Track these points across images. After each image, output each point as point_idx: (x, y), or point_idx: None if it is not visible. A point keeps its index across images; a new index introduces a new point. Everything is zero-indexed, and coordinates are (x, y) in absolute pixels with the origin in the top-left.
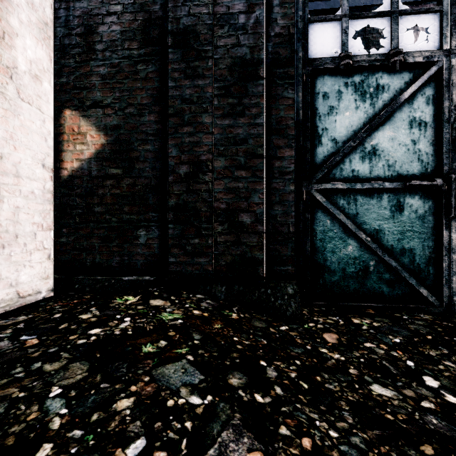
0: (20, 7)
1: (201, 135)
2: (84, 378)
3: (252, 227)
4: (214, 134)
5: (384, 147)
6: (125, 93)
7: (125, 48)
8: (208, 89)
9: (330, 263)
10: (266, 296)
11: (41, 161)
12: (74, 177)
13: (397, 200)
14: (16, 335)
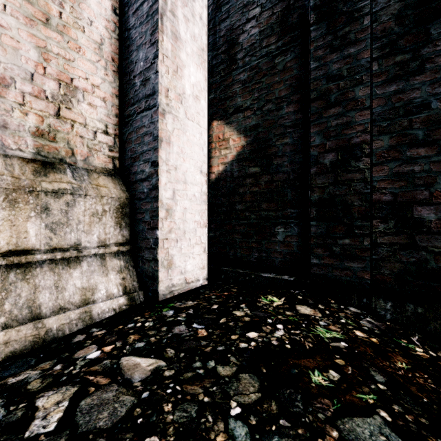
0: (186, 42)
1: (353, 113)
2: (258, 401)
3: (438, 226)
4: (373, 108)
5: None
6: (262, 92)
7: (262, 47)
8: (363, 54)
9: None
10: None
11: (199, 168)
12: (219, 179)
13: None
14: (189, 320)
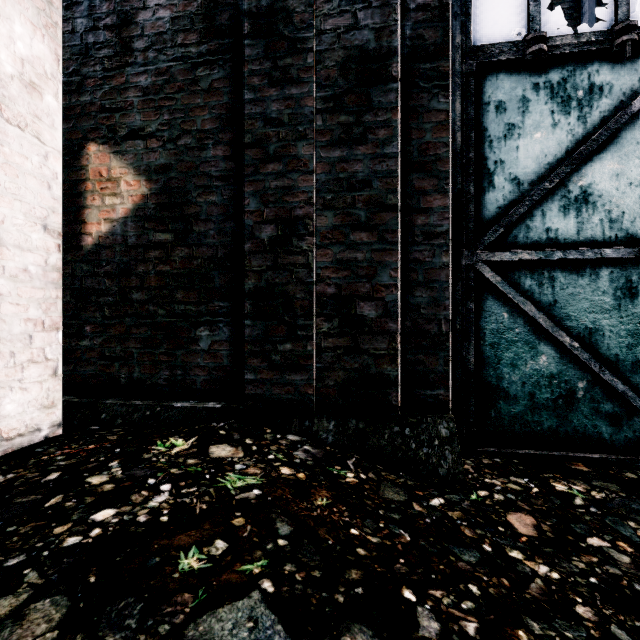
0: None
1: (295, 175)
2: None
3: (379, 325)
4: (317, 173)
5: (603, 190)
6: (177, 115)
7: (177, 45)
8: (307, 101)
9: (509, 383)
10: (403, 439)
11: (41, 220)
12: (102, 247)
13: (627, 279)
14: None
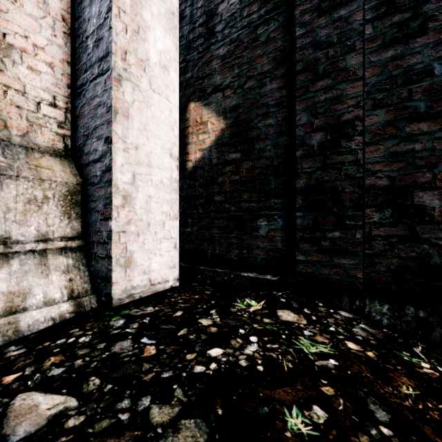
0: (151, 0)
1: (343, 85)
2: None
3: None
4: (366, 78)
5: None
6: (243, 67)
7: (243, 17)
8: (355, 16)
9: None
10: None
11: (169, 150)
12: (197, 168)
13: None
14: (139, 333)
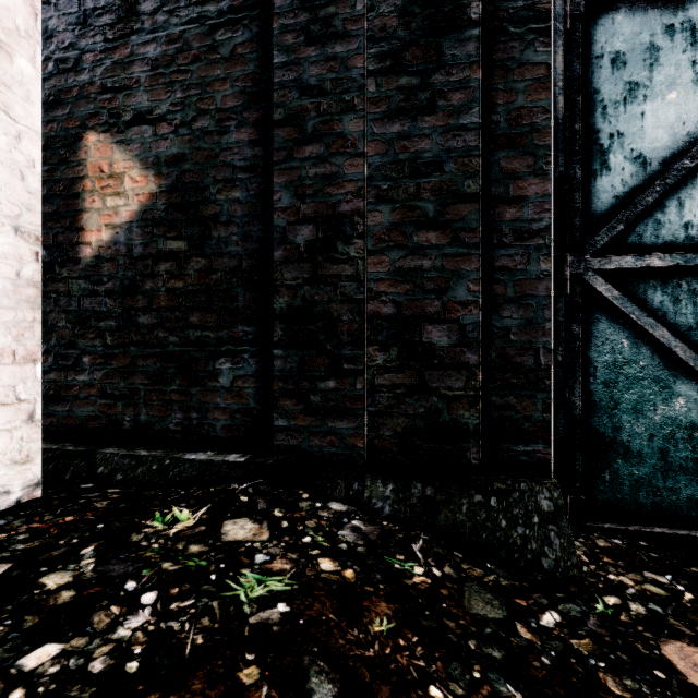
0: None
1: (340, 159)
2: None
3: (452, 356)
4: (369, 156)
5: None
6: (192, 91)
7: (192, 3)
8: (355, 61)
9: (630, 436)
10: (488, 513)
11: (11, 220)
12: (102, 260)
13: None
14: None
